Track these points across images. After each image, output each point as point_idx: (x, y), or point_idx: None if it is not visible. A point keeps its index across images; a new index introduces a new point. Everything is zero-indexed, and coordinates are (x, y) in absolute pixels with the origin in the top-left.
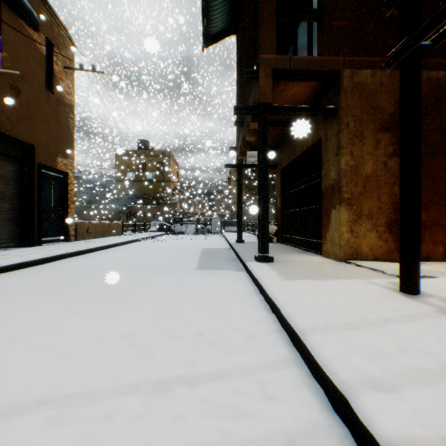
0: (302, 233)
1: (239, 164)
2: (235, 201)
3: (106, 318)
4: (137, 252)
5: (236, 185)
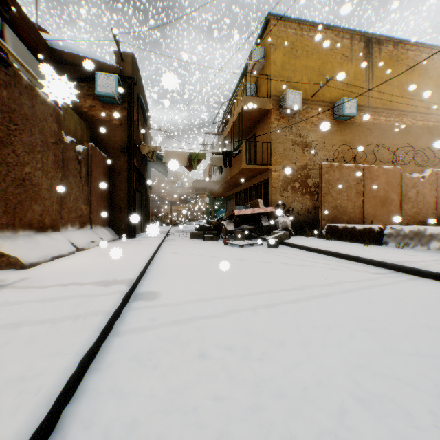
0: None
1: None
2: None
3: (359, 370)
4: None
5: None
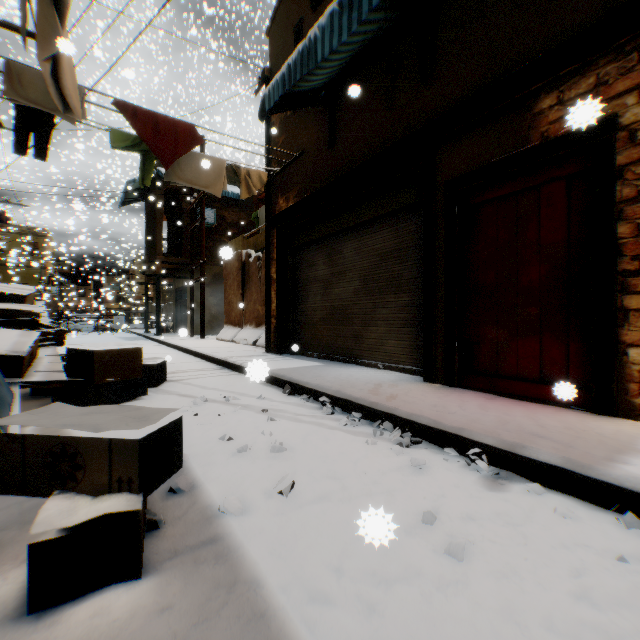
0: (183, 326)
1: (147, 283)
2: (142, 296)
3: None
4: (75, 339)
5: (143, 278)
